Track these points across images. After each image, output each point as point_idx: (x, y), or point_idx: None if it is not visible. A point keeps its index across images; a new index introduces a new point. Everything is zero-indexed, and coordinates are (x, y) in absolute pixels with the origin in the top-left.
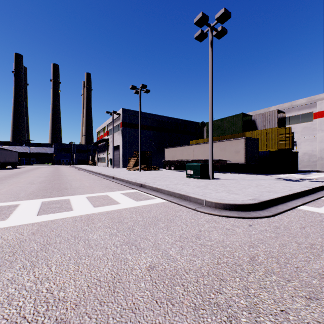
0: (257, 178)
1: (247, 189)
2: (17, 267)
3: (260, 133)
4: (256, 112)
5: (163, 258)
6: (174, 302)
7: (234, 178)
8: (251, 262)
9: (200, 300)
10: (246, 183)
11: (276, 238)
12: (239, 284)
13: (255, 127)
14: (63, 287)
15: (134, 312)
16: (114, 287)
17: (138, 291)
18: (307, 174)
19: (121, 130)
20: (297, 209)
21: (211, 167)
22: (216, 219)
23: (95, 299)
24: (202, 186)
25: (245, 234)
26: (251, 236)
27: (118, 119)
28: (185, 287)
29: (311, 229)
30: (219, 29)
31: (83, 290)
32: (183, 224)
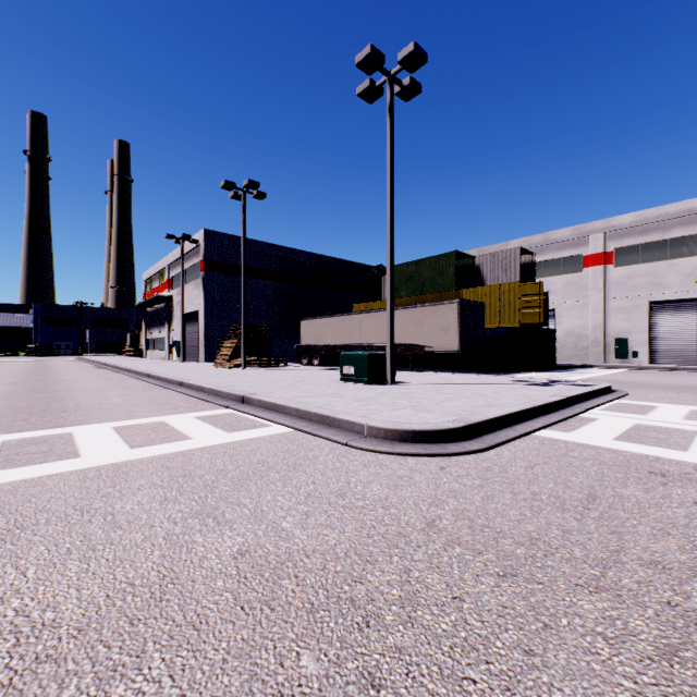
0: (479, 381)
1: (452, 402)
2: None
3: (489, 293)
4: (484, 250)
5: (267, 535)
6: (276, 605)
7: (435, 381)
8: (427, 530)
9: (323, 597)
10: (455, 391)
11: (481, 487)
12: (396, 566)
13: (481, 280)
14: (52, 603)
15: (198, 628)
16: (163, 592)
17: (211, 595)
18: (570, 373)
19: (201, 277)
20: (532, 437)
21: (391, 360)
22: (383, 461)
23: (122, 617)
24: (368, 398)
25: (430, 484)
26: (439, 487)
27: (194, 252)
28: (300, 579)
29: (542, 469)
30: (406, 82)
31: (96, 605)
32: (318, 473)
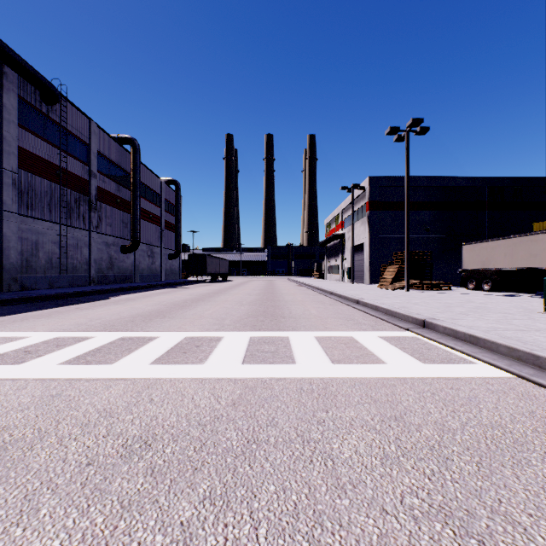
0: None
1: None
2: (201, 491)
3: None
4: None
5: None
6: None
7: None
8: None
9: None
10: None
11: None
12: None
13: None
14: None
15: None
16: None
17: None
18: None
19: (366, 216)
20: None
21: None
22: None
23: None
24: None
25: None
26: None
27: (361, 197)
28: None
29: None
30: None
31: None
32: None
